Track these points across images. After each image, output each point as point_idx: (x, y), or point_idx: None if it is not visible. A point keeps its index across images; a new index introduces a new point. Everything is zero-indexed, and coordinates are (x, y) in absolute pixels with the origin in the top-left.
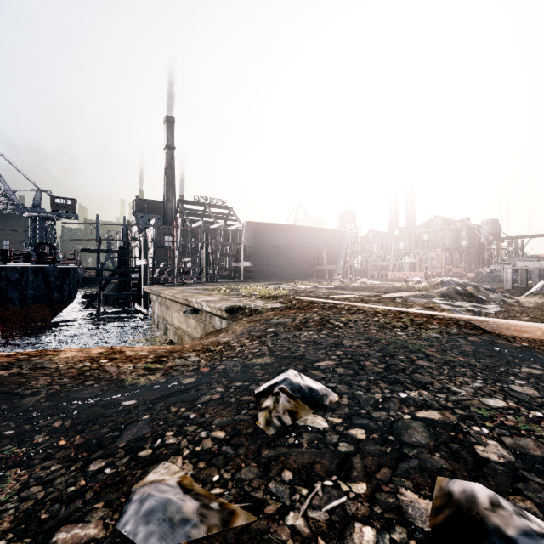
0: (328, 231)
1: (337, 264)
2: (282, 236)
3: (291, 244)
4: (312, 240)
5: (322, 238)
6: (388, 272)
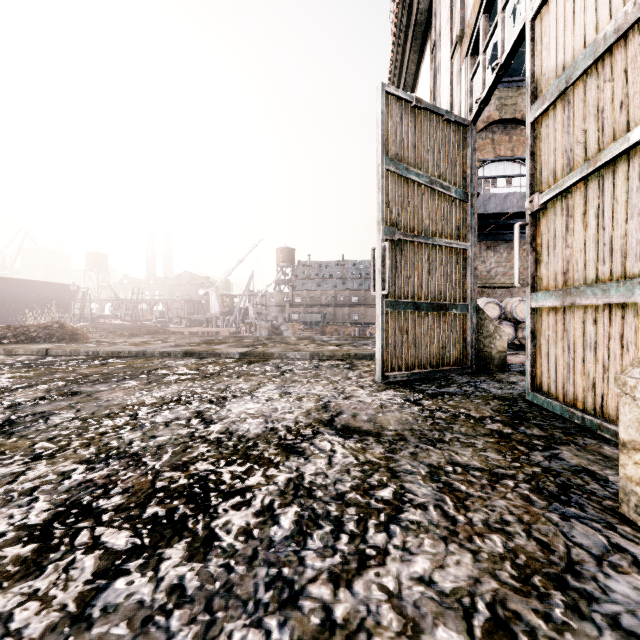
0: (59, 285)
1: (69, 312)
2: (7, 288)
3: (17, 295)
4: (41, 292)
5: (52, 290)
6: (101, 319)
